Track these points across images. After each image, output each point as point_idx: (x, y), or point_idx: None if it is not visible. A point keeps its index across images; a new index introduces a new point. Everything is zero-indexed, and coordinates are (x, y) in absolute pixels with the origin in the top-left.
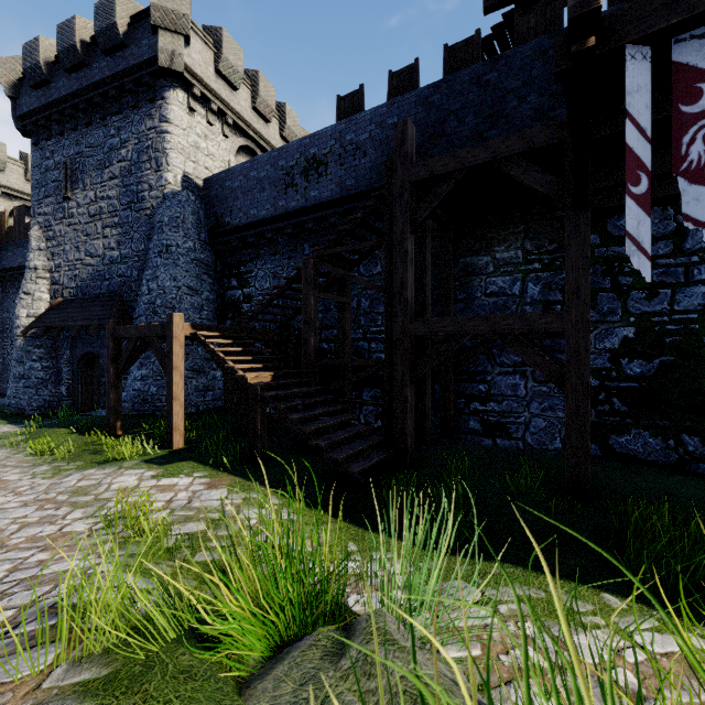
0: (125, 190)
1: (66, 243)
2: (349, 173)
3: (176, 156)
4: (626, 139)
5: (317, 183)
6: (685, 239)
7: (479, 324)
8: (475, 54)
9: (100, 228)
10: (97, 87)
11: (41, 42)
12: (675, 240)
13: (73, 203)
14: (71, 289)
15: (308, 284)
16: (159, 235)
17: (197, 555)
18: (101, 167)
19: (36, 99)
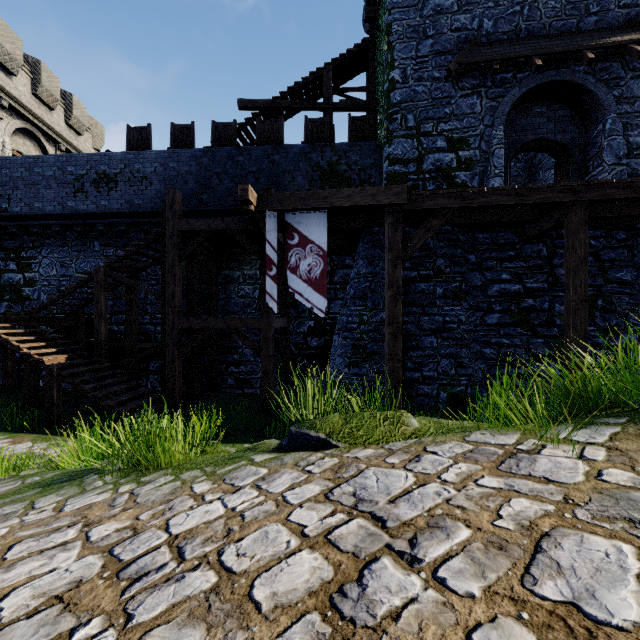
0: None
1: None
2: (138, 194)
3: None
4: (267, 251)
5: (108, 195)
6: (334, 276)
7: (219, 323)
8: (233, 135)
9: None
10: None
11: None
12: (331, 276)
13: None
14: None
15: (100, 287)
16: None
17: (22, 473)
18: None
19: None
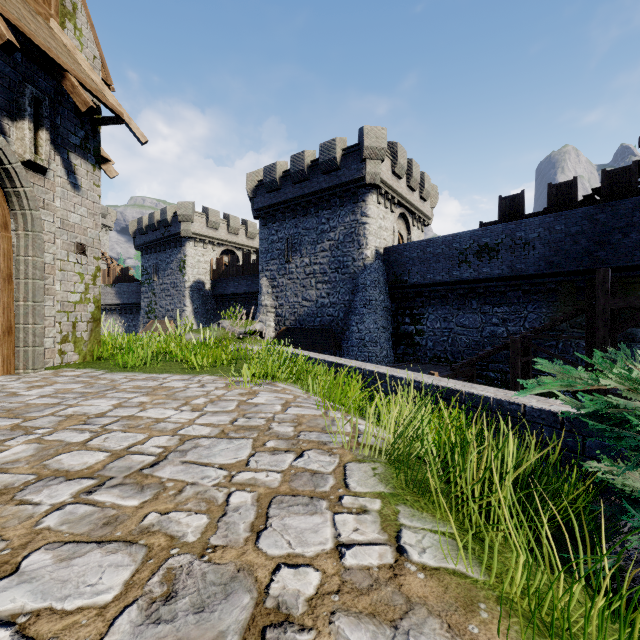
0: (333, 259)
1: (287, 291)
2: (519, 260)
3: (372, 238)
4: None
5: (489, 263)
6: None
7: None
8: (632, 179)
9: (314, 283)
10: (315, 193)
11: (277, 166)
12: None
13: (292, 265)
14: (291, 320)
15: (516, 354)
16: (363, 292)
17: None
18: (315, 243)
19: (269, 199)
